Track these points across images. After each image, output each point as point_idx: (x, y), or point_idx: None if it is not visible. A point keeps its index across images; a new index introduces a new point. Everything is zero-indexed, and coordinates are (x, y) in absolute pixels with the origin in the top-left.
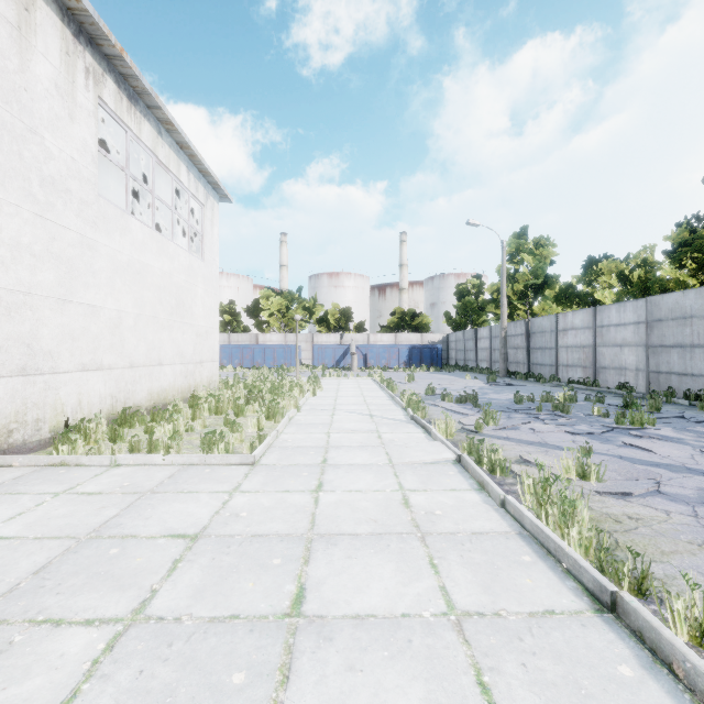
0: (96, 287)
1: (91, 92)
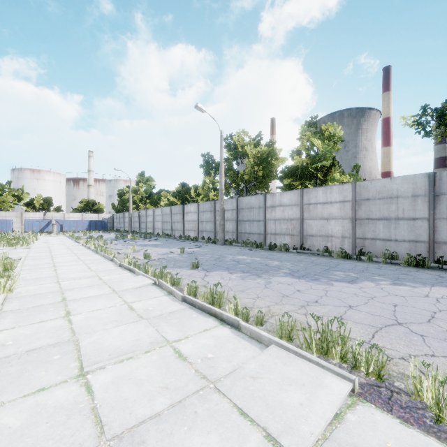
0: None
1: None
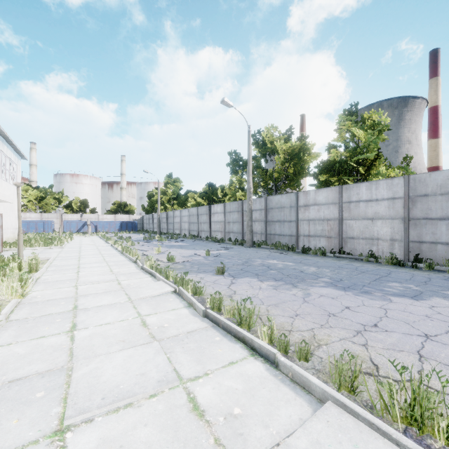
0: None
1: None
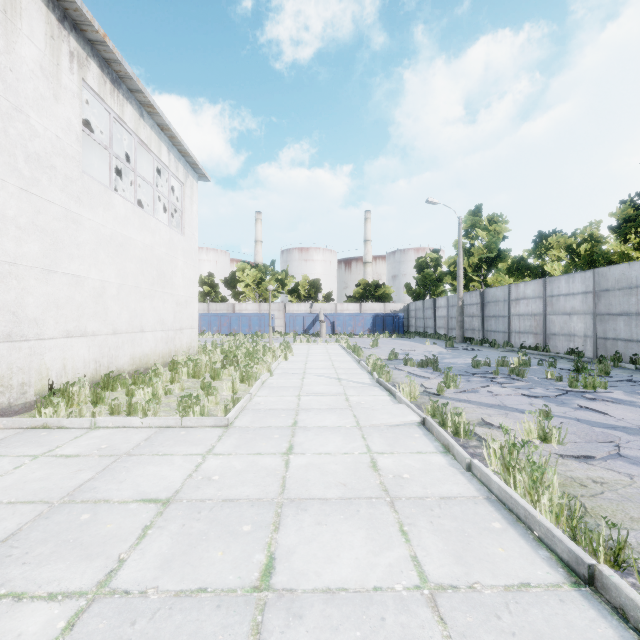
0: (80, 258)
1: (76, 75)
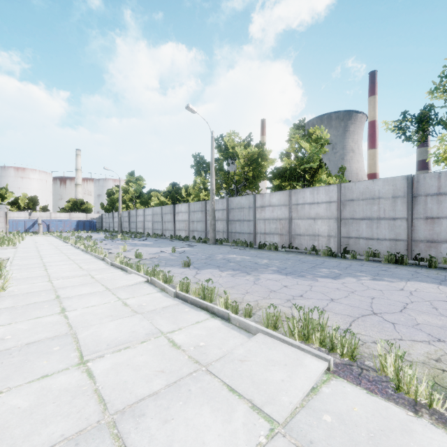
0: None
1: None
